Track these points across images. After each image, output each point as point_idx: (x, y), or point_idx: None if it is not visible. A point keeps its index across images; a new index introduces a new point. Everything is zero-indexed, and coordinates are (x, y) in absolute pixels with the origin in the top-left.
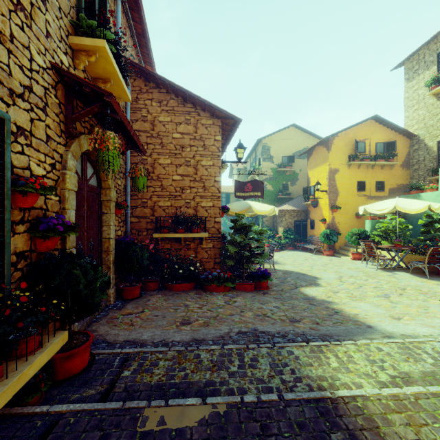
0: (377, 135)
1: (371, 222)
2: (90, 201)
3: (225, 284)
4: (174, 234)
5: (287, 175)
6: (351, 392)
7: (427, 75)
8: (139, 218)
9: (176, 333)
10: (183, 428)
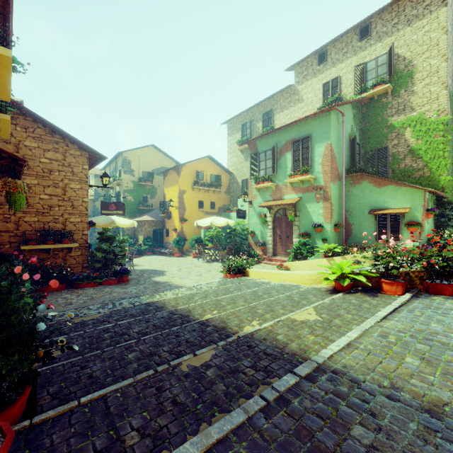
0: (211, 169)
1: (204, 231)
2: None
3: (95, 281)
4: (44, 246)
5: (147, 189)
6: (160, 299)
7: (237, 136)
8: (1, 232)
9: (65, 309)
10: (93, 318)
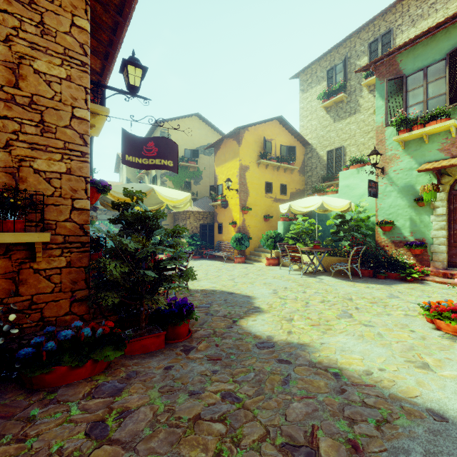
0: (281, 137)
1: (284, 224)
2: None
3: (97, 356)
4: None
5: (191, 172)
6: None
7: (318, 90)
8: None
9: None
10: None
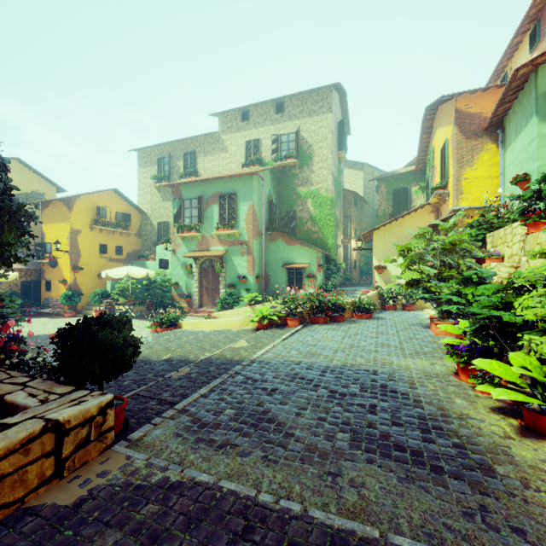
0: (117, 205)
1: (112, 283)
2: None
3: None
4: None
5: None
6: None
7: (152, 170)
8: None
9: None
10: None
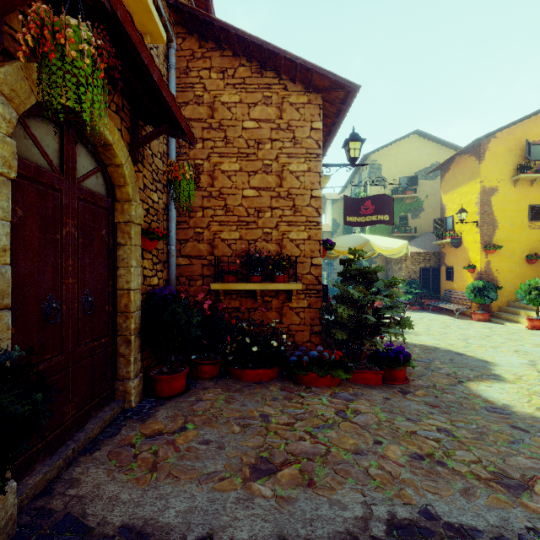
0: None
1: None
2: (85, 219)
3: (333, 373)
4: (244, 285)
5: (407, 204)
6: None
7: None
8: (191, 258)
9: (240, 508)
10: None
